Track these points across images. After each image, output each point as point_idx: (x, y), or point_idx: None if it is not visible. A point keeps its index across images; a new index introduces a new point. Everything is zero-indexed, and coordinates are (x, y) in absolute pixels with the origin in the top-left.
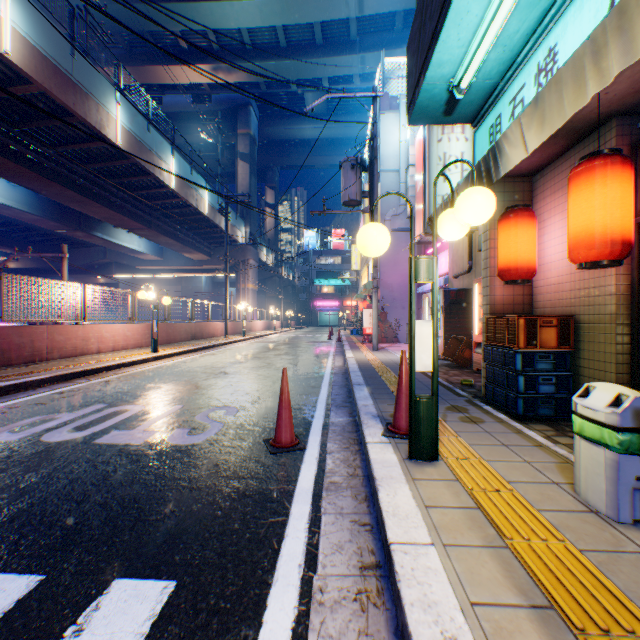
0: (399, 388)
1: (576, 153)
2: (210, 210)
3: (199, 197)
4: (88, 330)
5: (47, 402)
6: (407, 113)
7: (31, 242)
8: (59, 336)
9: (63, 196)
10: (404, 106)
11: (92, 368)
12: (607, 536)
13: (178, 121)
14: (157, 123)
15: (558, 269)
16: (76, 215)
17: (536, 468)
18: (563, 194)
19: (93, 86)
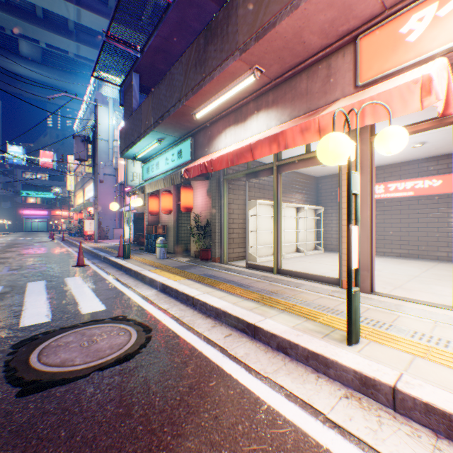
0: (120, 245)
1: None
2: None
3: None
4: None
5: None
6: (120, 154)
7: None
8: None
9: None
10: (112, 105)
11: None
12: (158, 260)
13: None
14: None
15: None
16: None
17: (152, 257)
18: None
19: None
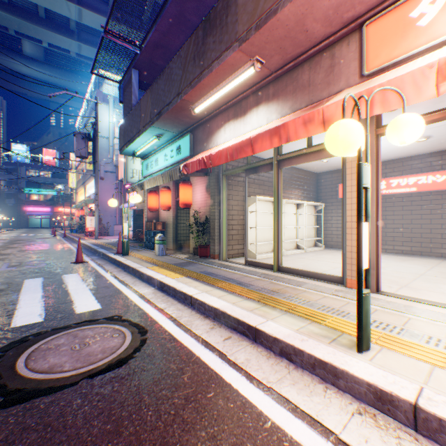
0: (119, 241)
1: None
2: None
3: None
4: None
5: None
6: (120, 150)
7: None
8: None
9: None
10: (113, 103)
11: None
12: (157, 257)
13: None
14: None
15: None
16: None
17: (151, 254)
18: None
19: None
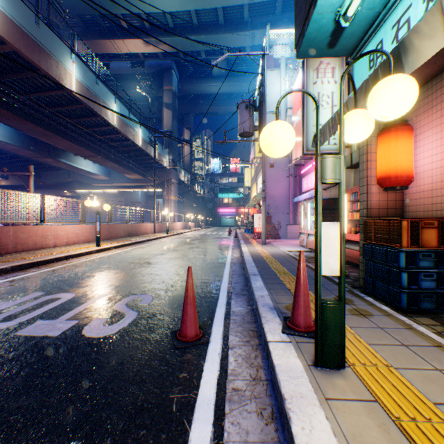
0: (297, 286)
1: None
2: (143, 143)
3: (135, 133)
4: (46, 229)
5: None
6: (296, 47)
7: (16, 166)
8: (22, 234)
9: (34, 131)
10: (284, 65)
11: (44, 259)
12: None
13: (121, 80)
14: (106, 82)
15: (432, 177)
16: (46, 146)
17: None
18: (438, 110)
19: (54, 48)
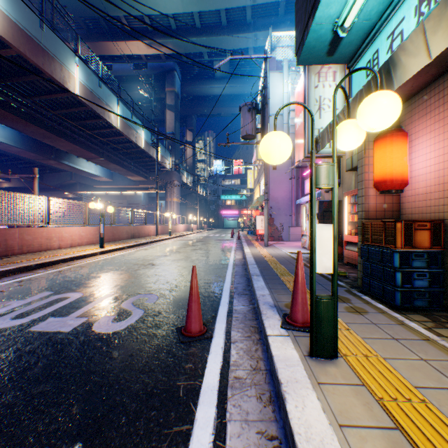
0: (295, 284)
1: (445, 80)
2: (146, 145)
3: (138, 135)
4: (51, 231)
5: (6, 290)
6: (296, 55)
7: (19, 168)
8: (27, 236)
9: (38, 134)
10: (286, 67)
11: (50, 261)
12: None
13: (124, 82)
14: (109, 84)
15: (426, 181)
16: (49, 148)
17: (436, 368)
18: (431, 117)
19: (58, 51)
